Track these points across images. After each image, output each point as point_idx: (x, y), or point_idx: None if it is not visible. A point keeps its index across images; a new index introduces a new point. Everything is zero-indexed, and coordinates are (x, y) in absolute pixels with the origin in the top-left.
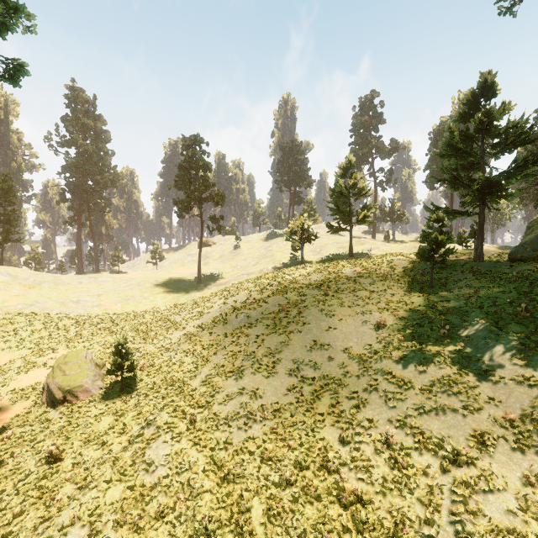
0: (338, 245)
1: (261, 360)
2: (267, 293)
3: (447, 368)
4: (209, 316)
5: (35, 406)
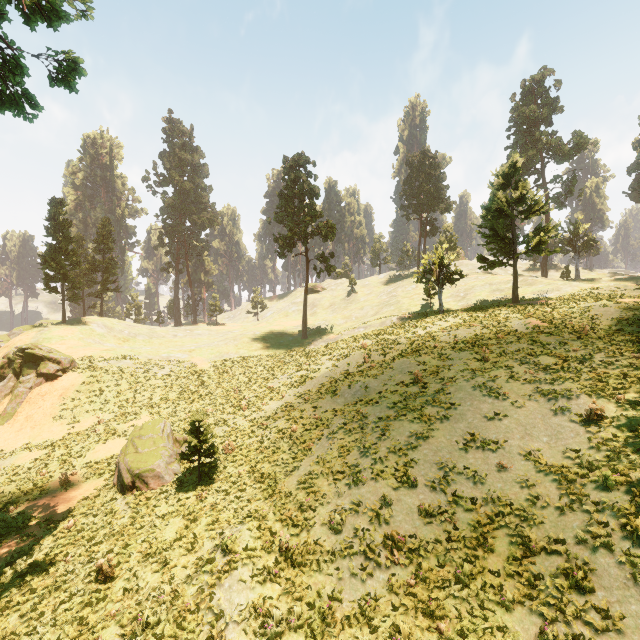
0: (492, 286)
1: (386, 458)
2: (392, 354)
3: None
4: (314, 383)
5: (106, 487)
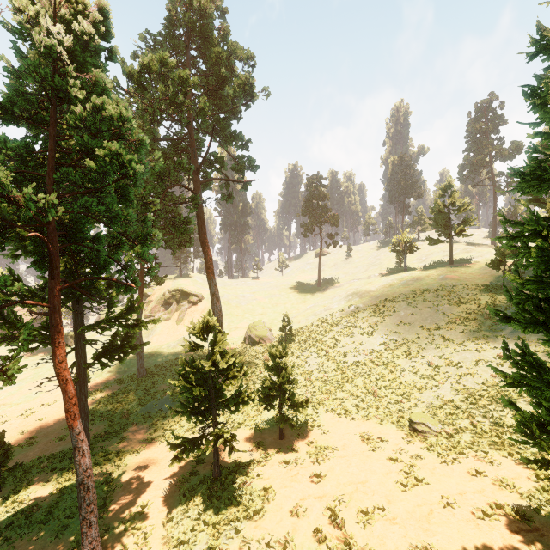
0: (444, 253)
1: (365, 329)
2: (372, 293)
3: (477, 334)
4: (330, 307)
5: (243, 345)
